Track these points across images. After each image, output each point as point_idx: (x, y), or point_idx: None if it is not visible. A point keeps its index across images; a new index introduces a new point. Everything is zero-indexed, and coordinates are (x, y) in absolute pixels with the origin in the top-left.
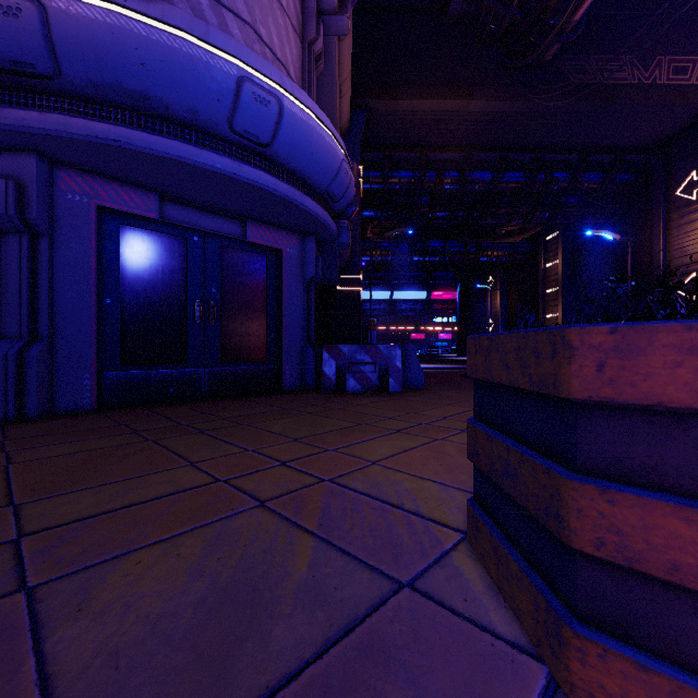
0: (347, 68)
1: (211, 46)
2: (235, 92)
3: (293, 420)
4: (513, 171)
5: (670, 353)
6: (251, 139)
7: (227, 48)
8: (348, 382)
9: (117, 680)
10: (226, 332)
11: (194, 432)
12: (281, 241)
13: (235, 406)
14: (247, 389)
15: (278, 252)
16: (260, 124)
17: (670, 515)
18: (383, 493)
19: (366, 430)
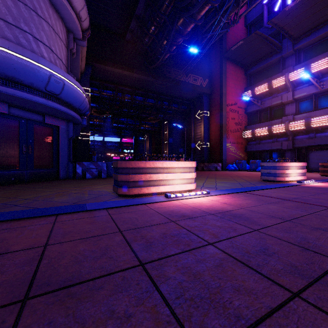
0: (84, 53)
1: (39, 64)
2: (48, 79)
3: (71, 184)
4: (150, 99)
5: (124, 163)
6: (52, 92)
7: (45, 65)
8: (87, 175)
9: (67, 201)
10: (35, 157)
11: (39, 188)
12: (59, 123)
13: (44, 183)
14: (44, 179)
15: (57, 127)
16: (56, 89)
17: (124, 175)
18: (100, 191)
19: (95, 185)
